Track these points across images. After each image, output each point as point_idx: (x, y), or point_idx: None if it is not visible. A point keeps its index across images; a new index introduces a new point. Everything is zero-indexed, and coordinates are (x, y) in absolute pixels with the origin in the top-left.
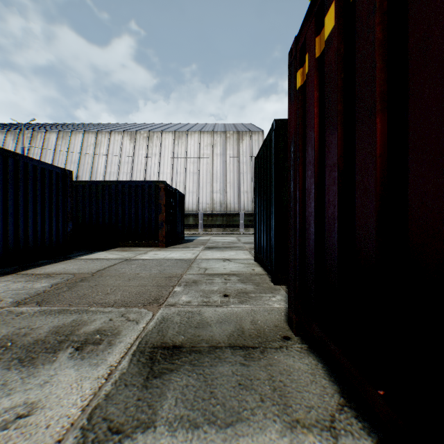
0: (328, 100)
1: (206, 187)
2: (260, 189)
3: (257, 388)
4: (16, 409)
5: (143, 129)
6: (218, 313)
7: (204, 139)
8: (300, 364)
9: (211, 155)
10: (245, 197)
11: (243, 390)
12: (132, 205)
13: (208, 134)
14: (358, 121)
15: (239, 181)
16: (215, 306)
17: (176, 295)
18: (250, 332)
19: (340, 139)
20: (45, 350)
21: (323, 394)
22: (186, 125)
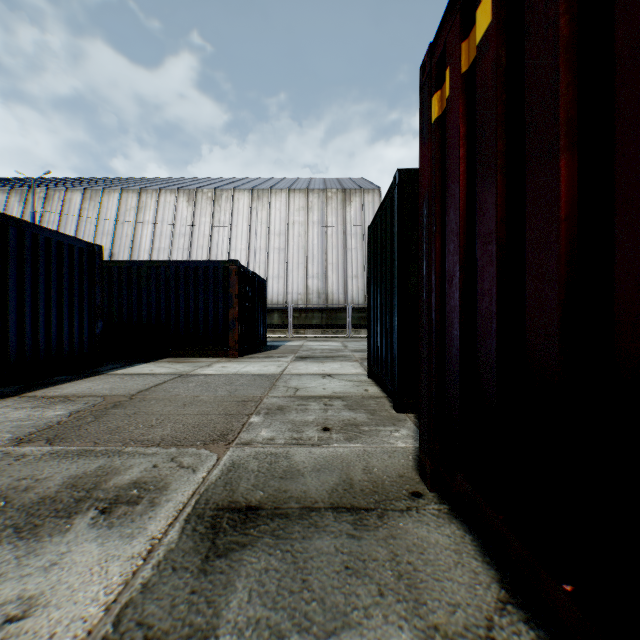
0: (481, 137)
1: (297, 270)
2: (376, 272)
3: (374, 573)
4: (5, 608)
5: (207, 186)
6: (314, 456)
7: (294, 200)
8: (437, 536)
9: (304, 224)
10: (354, 284)
11: (353, 578)
12: (191, 295)
13: (300, 194)
14: (529, 166)
15: (346, 261)
16: (310, 445)
17: (253, 429)
18: (363, 486)
19: (500, 194)
20: (55, 513)
21: (474, 584)
22: (269, 180)
